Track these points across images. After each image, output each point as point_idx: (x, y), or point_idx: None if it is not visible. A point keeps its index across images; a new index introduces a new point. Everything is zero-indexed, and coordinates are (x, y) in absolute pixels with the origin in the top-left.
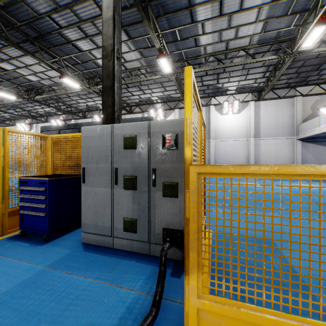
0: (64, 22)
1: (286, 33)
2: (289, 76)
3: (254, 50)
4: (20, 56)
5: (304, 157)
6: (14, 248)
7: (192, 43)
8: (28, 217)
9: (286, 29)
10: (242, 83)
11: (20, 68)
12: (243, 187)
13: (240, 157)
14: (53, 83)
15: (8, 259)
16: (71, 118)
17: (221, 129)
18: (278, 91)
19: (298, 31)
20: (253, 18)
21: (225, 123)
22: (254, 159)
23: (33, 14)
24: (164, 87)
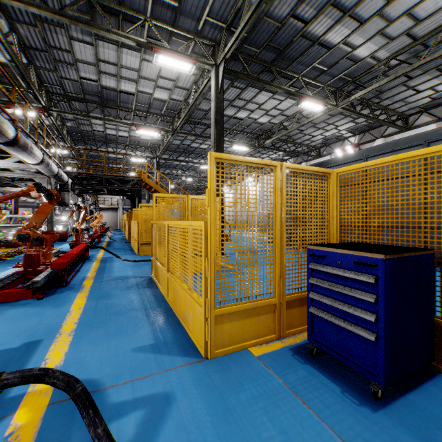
0: (313, 10)
1: None
2: None
3: None
4: (255, 96)
5: None
6: (315, 387)
7: None
8: (324, 324)
9: None
10: None
11: (253, 111)
12: None
13: None
14: (285, 118)
15: (323, 424)
16: (300, 162)
17: None
18: None
19: None
20: None
21: None
22: None
23: (274, 26)
24: None
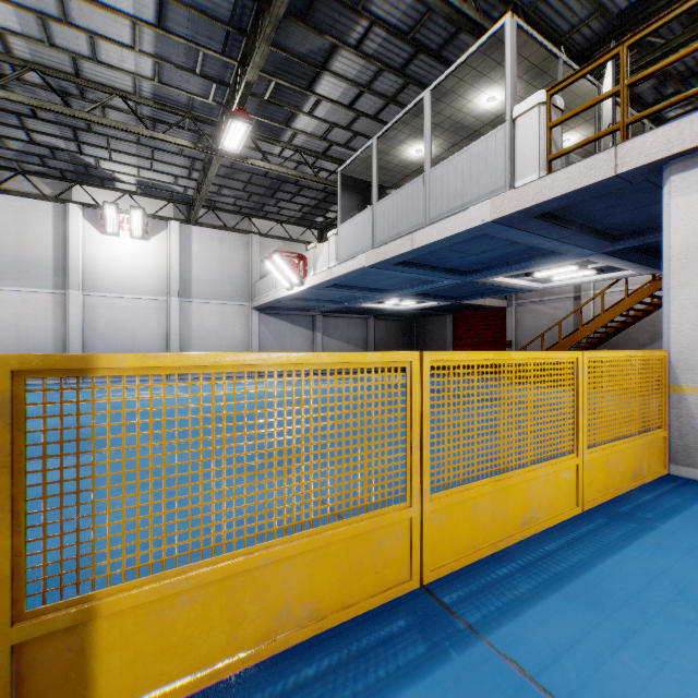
0: None
1: (206, 108)
2: (236, 193)
3: (153, 112)
4: None
5: (263, 339)
6: None
7: None
8: None
9: (203, 101)
10: (147, 175)
11: None
12: (115, 404)
13: (149, 337)
14: None
15: None
16: None
17: (103, 268)
18: (224, 215)
19: (223, 116)
20: (126, 37)
21: (112, 255)
22: (181, 341)
23: None
24: None
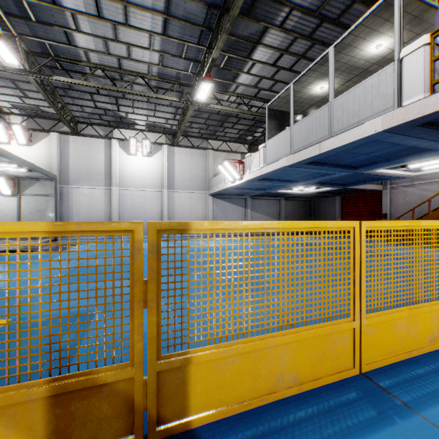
0: None
1: (186, 77)
2: (200, 125)
3: (157, 83)
4: None
5: (215, 213)
6: None
7: (61, 36)
8: None
9: (185, 73)
10: (152, 120)
11: None
12: None
13: (152, 212)
14: None
15: None
16: None
17: (128, 174)
18: (192, 139)
19: (196, 80)
20: (146, 43)
21: (133, 167)
22: (169, 214)
23: None
24: (22, 90)
